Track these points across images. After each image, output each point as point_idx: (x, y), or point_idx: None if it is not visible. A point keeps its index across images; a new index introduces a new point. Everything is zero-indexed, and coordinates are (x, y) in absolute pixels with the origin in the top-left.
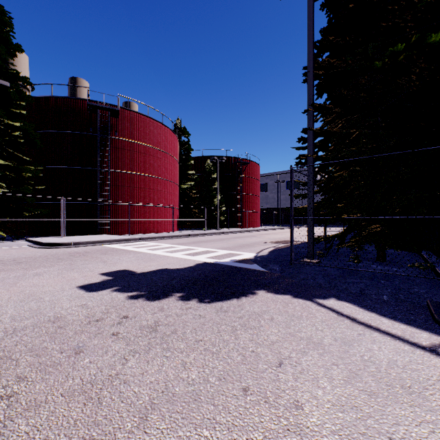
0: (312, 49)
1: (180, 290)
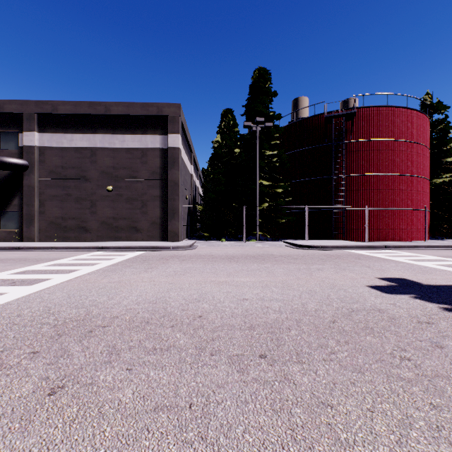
0: None
1: None
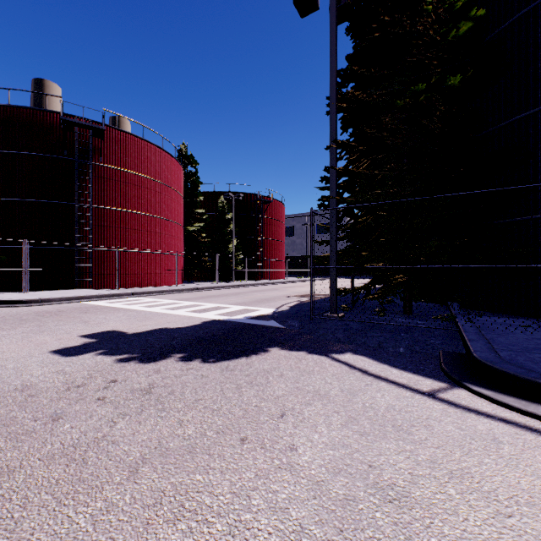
0: (335, 78)
1: (181, 351)
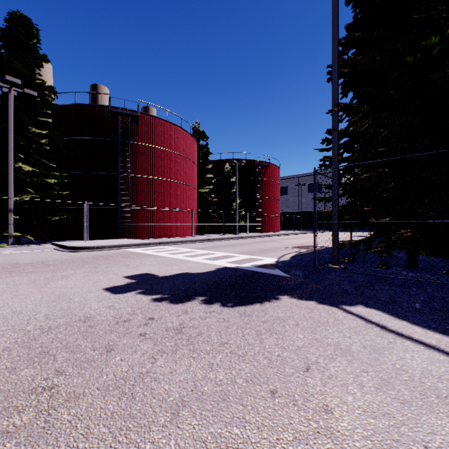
0: (337, 46)
1: (202, 294)
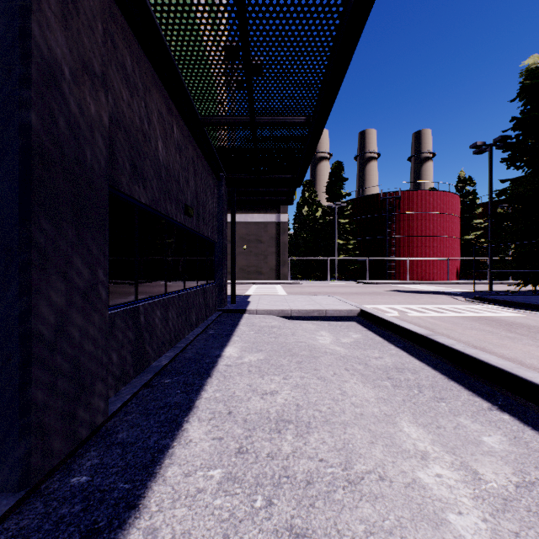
0: (490, 187)
1: (412, 292)
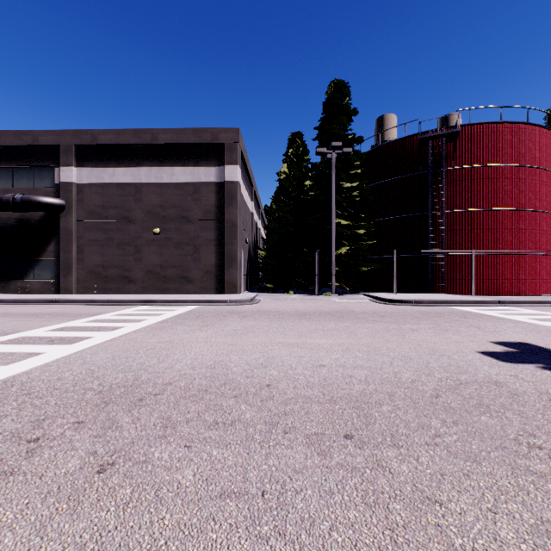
0: None
1: None
